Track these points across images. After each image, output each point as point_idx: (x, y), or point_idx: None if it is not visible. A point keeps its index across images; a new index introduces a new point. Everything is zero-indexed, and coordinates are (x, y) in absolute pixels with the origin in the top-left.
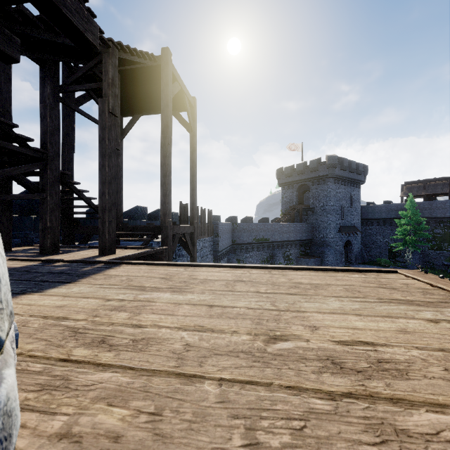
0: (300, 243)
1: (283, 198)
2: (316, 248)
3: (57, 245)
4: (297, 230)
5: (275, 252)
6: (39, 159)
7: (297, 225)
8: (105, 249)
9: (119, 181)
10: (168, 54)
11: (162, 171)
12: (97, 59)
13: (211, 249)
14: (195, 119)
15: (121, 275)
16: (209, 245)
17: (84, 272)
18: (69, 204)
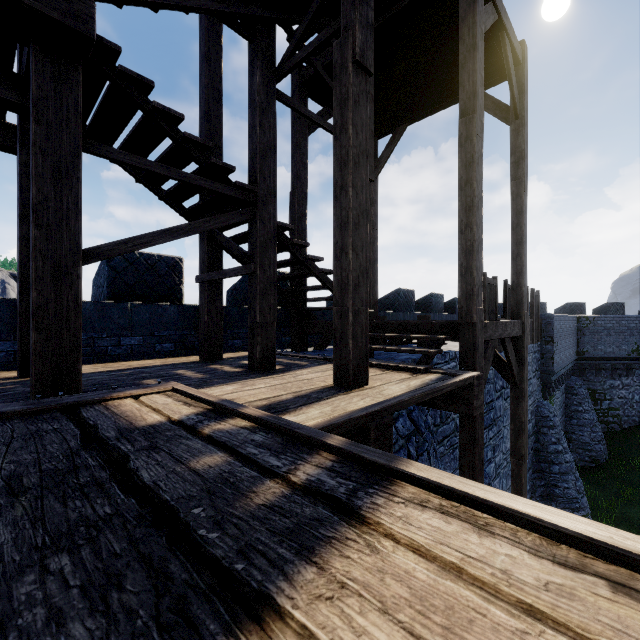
0: None
1: None
2: None
3: (271, 355)
4: None
5: None
6: (244, 203)
7: None
8: (347, 373)
9: (372, 247)
10: None
11: (460, 199)
12: None
13: (537, 367)
14: (523, 90)
15: None
16: (532, 360)
17: (241, 531)
18: (299, 286)
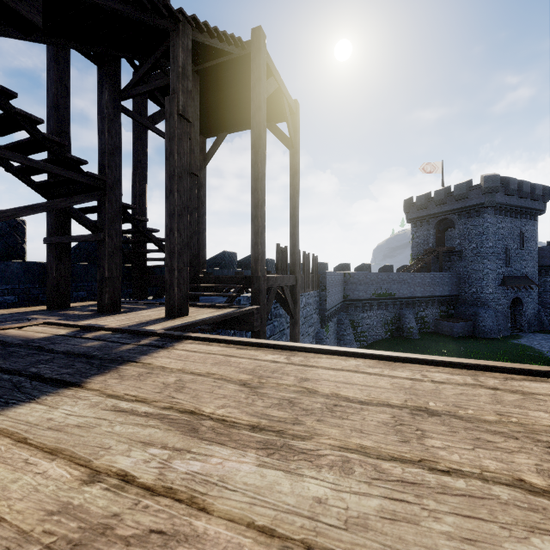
0: (440, 300)
1: (414, 239)
2: (464, 308)
3: (118, 301)
4: (436, 283)
5: (403, 312)
6: (95, 188)
7: (435, 275)
8: (174, 309)
9: (202, 220)
10: (260, 36)
11: (252, 199)
12: (165, 45)
13: (317, 306)
14: (296, 130)
15: (170, 370)
16: (314, 302)
17: (117, 355)
18: (140, 248)
